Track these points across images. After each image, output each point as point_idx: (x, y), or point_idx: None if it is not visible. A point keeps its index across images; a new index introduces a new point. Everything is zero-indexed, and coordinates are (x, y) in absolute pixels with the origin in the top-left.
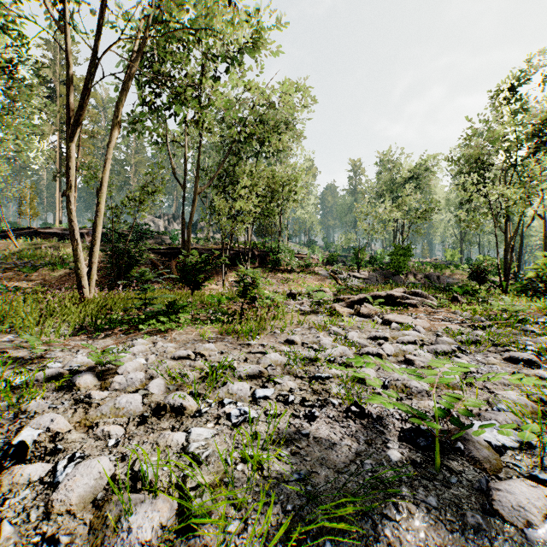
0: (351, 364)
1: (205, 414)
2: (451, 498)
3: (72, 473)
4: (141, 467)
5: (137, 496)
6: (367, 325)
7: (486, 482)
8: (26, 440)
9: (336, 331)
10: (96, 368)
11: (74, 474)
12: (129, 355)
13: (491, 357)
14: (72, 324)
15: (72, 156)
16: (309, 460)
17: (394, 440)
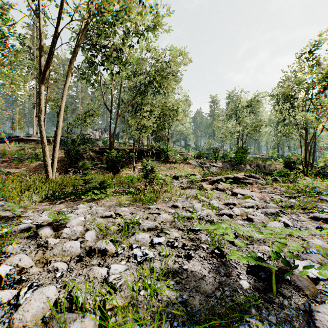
0: (213, 221)
1: (120, 254)
2: (285, 317)
3: (29, 298)
4: (75, 295)
5: (71, 315)
6: (222, 195)
7: (308, 305)
8: (2, 274)
9: (203, 199)
10: (53, 223)
11: (30, 299)
12: (74, 215)
13: (302, 217)
14: (39, 195)
15: (41, 92)
16: (188, 287)
17: (244, 273)
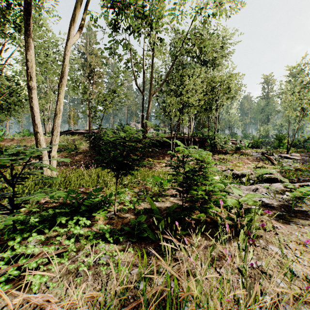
0: None
1: None
2: None
3: None
4: None
5: None
6: None
7: None
8: None
9: None
10: None
11: None
12: None
13: None
14: None
15: (30, 50)
16: None
17: None
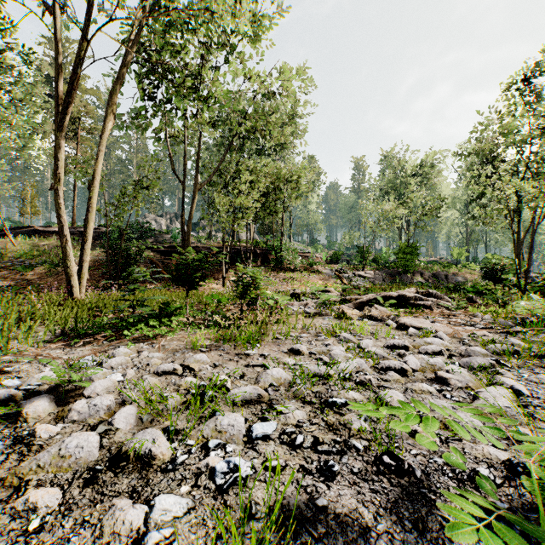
0: (371, 383)
1: (181, 466)
2: None
3: None
4: None
5: None
6: (380, 329)
7: None
8: None
9: (347, 337)
10: (59, 388)
11: None
12: (104, 370)
13: (543, 375)
14: (46, 330)
15: (60, 147)
16: None
17: None
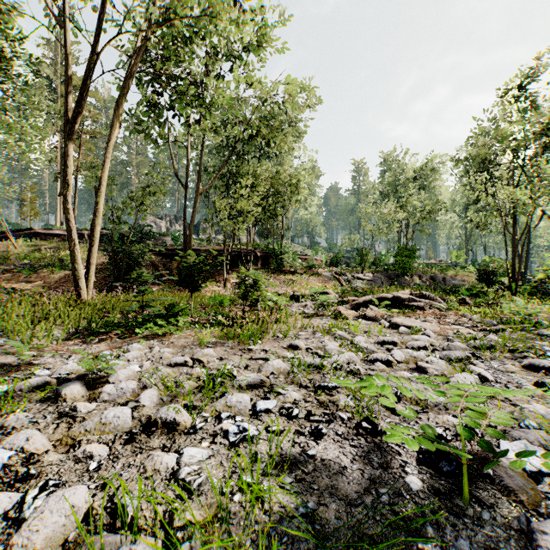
0: (359, 372)
1: (200, 430)
2: (486, 541)
3: (40, 508)
4: (119, 503)
5: (114, 538)
6: (373, 328)
7: (526, 520)
8: None
9: (341, 335)
10: (86, 376)
11: (43, 510)
12: (122, 362)
13: (510, 365)
14: (64, 328)
15: (69, 154)
16: (317, 488)
17: (412, 463)
